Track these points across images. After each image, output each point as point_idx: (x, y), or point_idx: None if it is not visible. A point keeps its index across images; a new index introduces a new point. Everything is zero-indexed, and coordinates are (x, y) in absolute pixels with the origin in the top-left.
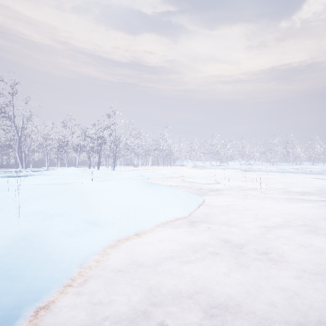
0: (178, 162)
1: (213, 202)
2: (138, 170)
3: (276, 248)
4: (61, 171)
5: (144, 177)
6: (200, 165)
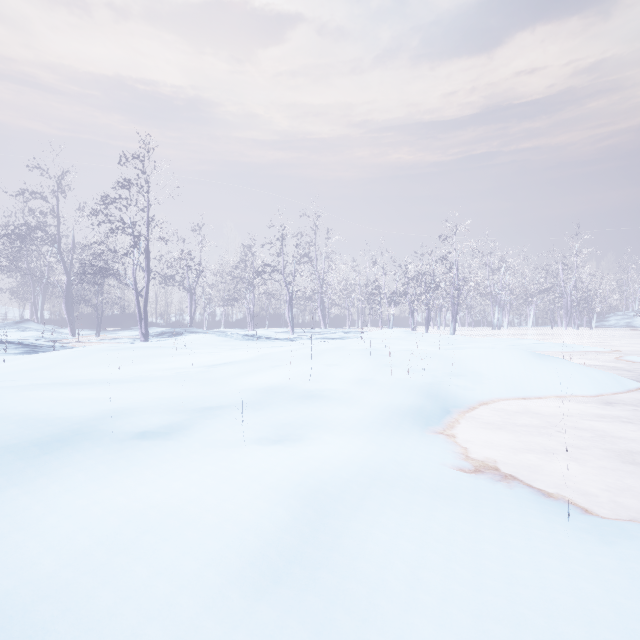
0: (615, 319)
1: None
2: (503, 335)
3: None
4: (379, 333)
5: (523, 347)
6: None
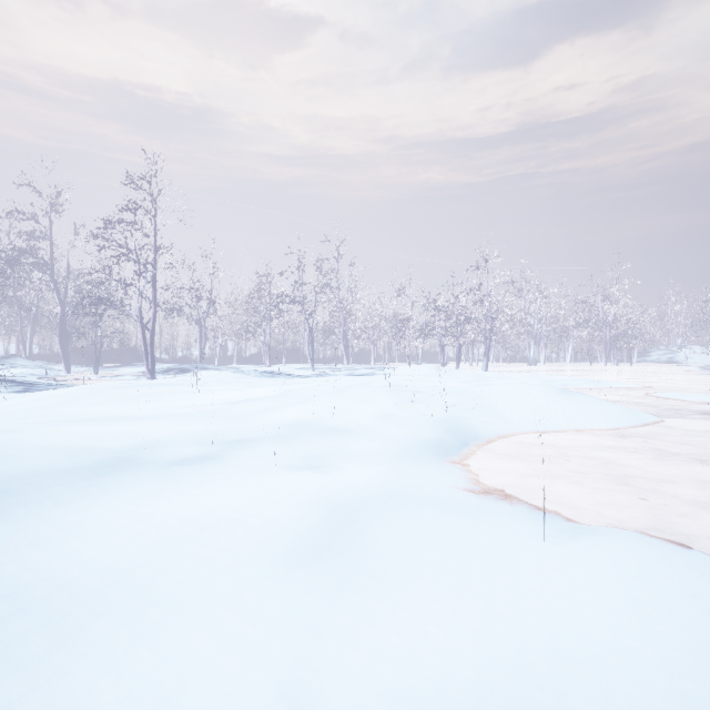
0: (657, 354)
1: (690, 429)
2: (538, 372)
3: None
4: (406, 370)
5: (554, 384)
6: None
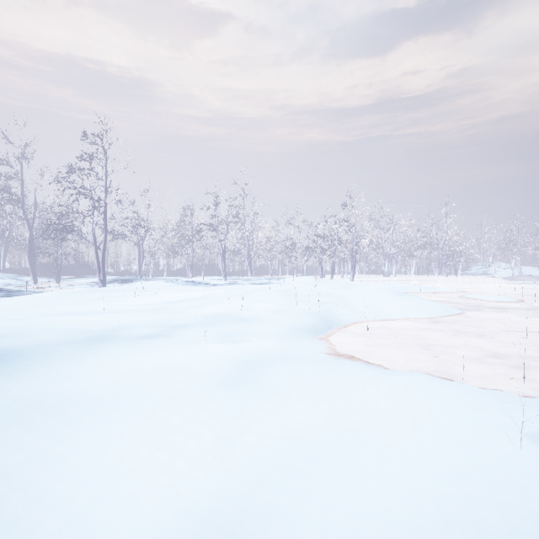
0: (475, 269)
1: (481, 318)
2: (390, 281)
3: (526, 353)
4: (294, 280)
5: (398, 289)
6: (534, 274)
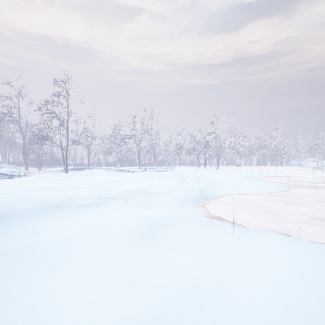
0: (293, 162)
1: (302, 193)
2: (240, 169)
3: None
4: (182, 168)
5: (247, 174)
6: None
